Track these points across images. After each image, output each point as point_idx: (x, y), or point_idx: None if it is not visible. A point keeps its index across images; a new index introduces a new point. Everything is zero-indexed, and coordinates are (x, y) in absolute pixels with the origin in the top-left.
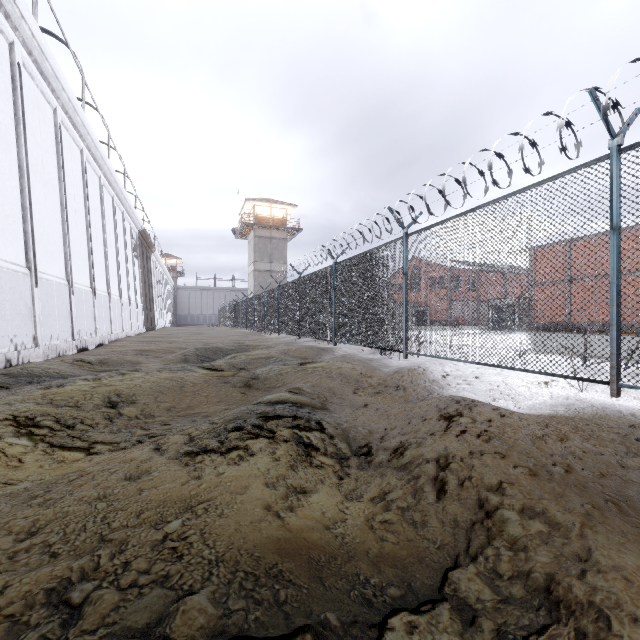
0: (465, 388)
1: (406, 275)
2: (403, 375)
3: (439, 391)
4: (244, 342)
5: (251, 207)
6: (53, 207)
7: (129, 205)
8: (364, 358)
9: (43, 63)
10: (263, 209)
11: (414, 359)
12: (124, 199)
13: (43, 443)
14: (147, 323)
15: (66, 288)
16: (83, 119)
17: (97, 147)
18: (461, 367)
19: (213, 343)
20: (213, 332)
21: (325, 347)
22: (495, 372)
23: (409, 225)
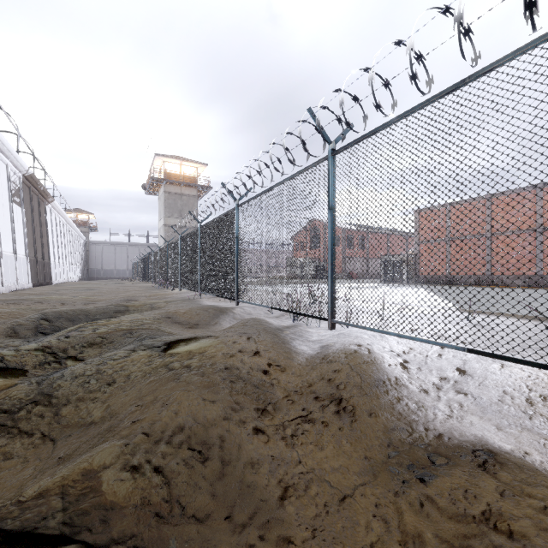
0: (464, 403)
1: (333, 210)
2: (341, 369)
3: (423, 415)
4: (137, 299)
5: (161, 163)
6: None
7: (1, 141)
8: (273, 326)
9: None
10: (173, 166)
11: (340, 327)
12: None
13: None
14: (36, 277)
15: None
16: None
17: None
18: (413, 343)
19: (100, 300)
20: (112, 287)
21: (225, 307)
22: (486, 359)
23: (336, 139)
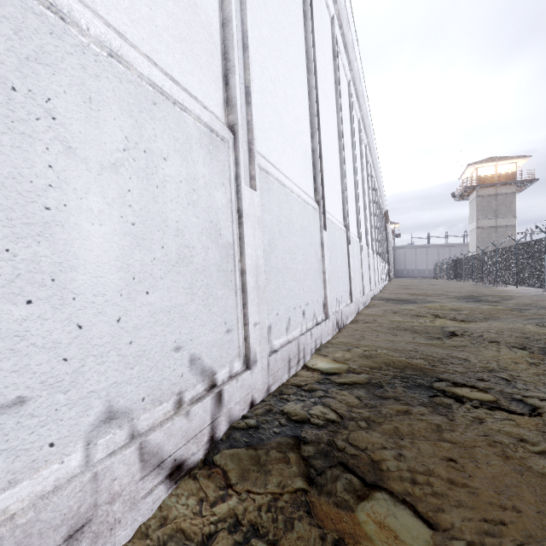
0: None
1: None
2: None
3: None
4: (481, 292)
5: (472, 170)
6: (372, 216)
7: (383, 198)
8: None
9: (371, 145)
10: (486, 169)
11: None
12: (382, 195)
13: (446, 319)
14: (388, 276)
15: (376, 257)
16: (377, 161)
17: (378, 172)
18: None
19: (452, 291)
20: (443, 283)
21: None
22: None
23: None
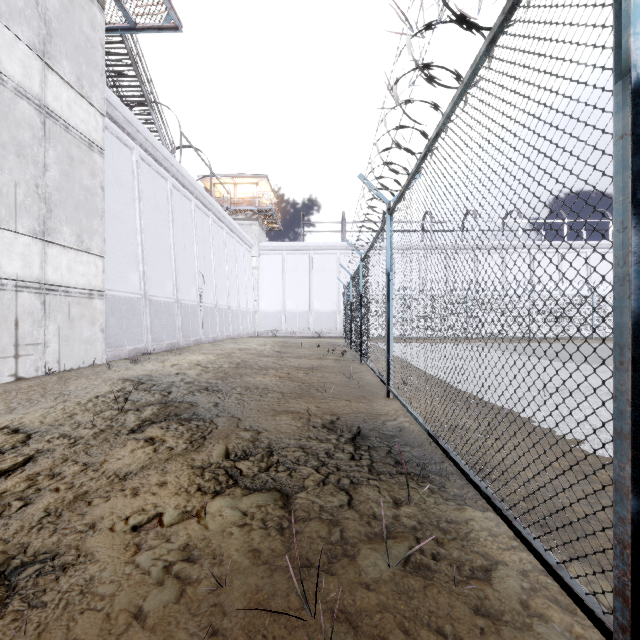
0: None
1: None
2: None
3: None
4: None
5: None
6: None
7: None
8: None
9: None
10: None
11: None
12: None
13: None
14: None
15: None
16: None
17: None
18: None
19: None
20: None
21: None
22: None
23: None
